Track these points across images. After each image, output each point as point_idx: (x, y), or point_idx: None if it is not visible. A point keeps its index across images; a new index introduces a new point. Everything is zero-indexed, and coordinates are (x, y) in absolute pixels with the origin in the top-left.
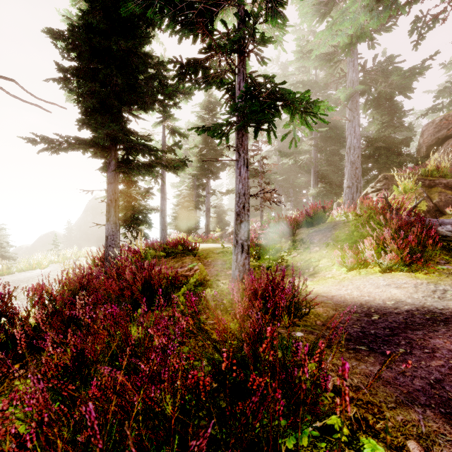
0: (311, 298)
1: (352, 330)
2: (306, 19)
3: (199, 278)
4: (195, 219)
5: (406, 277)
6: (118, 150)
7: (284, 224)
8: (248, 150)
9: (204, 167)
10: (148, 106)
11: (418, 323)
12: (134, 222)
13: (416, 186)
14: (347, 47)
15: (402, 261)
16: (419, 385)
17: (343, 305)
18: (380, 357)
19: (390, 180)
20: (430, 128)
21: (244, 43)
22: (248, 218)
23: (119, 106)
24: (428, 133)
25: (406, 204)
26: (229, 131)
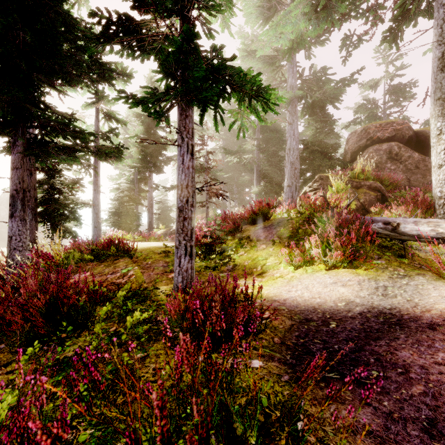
0: (263, 304)
1: (314, 347)
2: (251, 19)
3: (134, 286)
4: (136, 216)
5: (349, 274)
6: (28, 127)
7: (231, 221)
8: (192, 135)
9: (146, 159)
10: (72, 78)
11: (376, 328)
12: (58, 219)
13: (346, 187)
14: (288, 51)
15: (344, 258)
16: (416, 435)
17: (297, 311)
18: (356, 388)
19: (325, 180)
20: (353, 137)
21: (187, 4)
22: (193, 215)
23: (28, 71)
24: (352, 142)
25: (341, 203)
26: (170, 109)
